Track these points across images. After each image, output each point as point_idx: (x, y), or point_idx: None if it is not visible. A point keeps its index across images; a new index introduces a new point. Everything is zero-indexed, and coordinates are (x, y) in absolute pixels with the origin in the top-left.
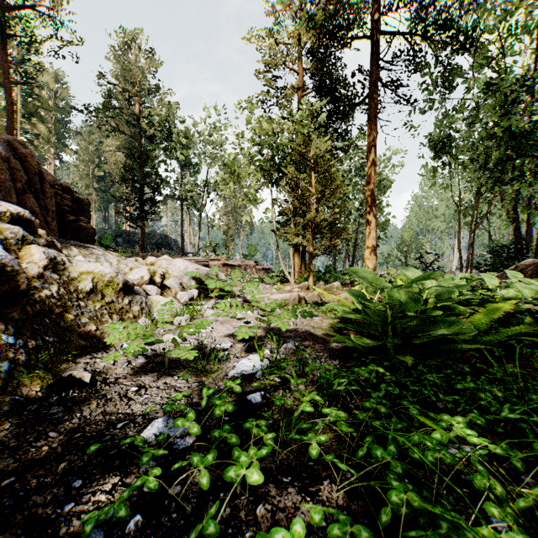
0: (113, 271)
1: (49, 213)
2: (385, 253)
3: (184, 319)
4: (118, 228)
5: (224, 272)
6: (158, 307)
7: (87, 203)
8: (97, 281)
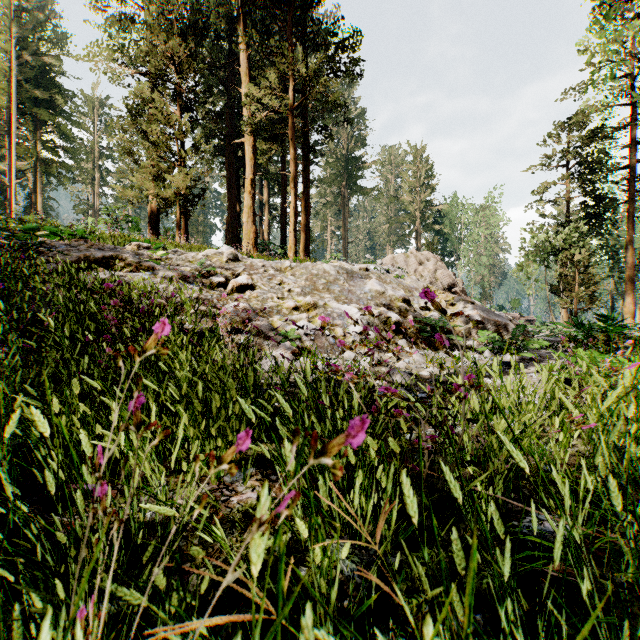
0: None
1: None
2: None
3: None
4: None
5: None
6: None
7: None
8: None
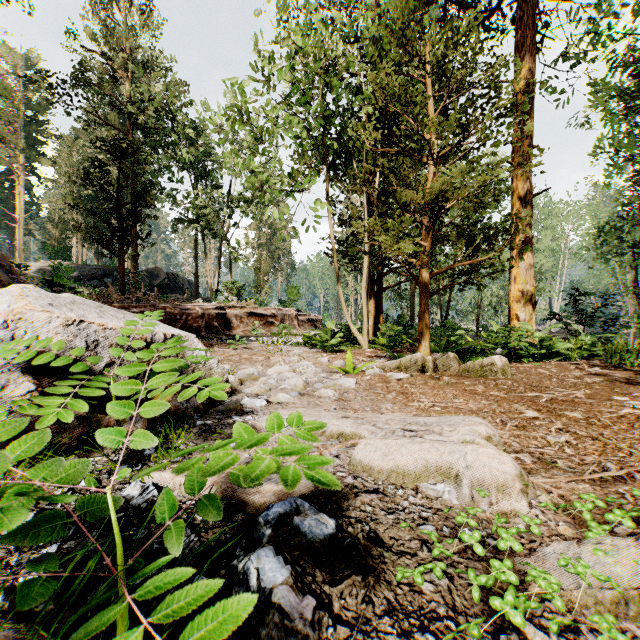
0: None
1: None
2: (468, 299)
3: None
4: (110, 264)
5: (249, 326)
6: None
7: None
8: None
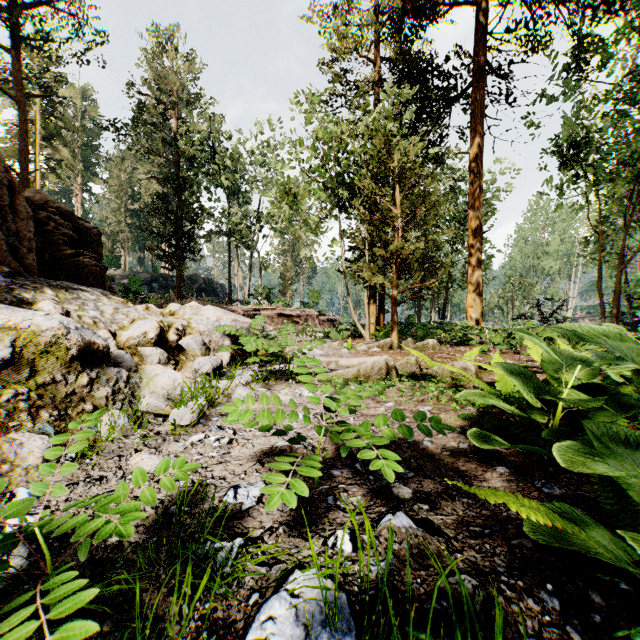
0: (60, 325)
1: (25, 241)
2: None
3: (187, 412)
4: (154, 271)
5: (279, 324)
6: (150, 386)
7: (96, 233)
8: (28, 343)
